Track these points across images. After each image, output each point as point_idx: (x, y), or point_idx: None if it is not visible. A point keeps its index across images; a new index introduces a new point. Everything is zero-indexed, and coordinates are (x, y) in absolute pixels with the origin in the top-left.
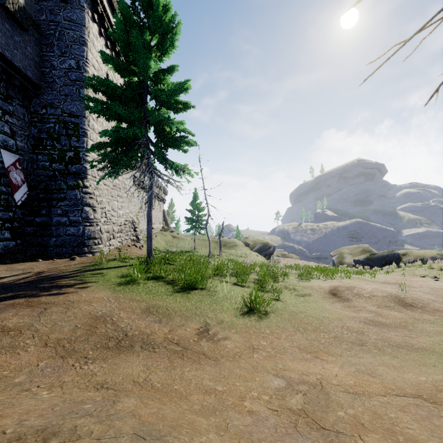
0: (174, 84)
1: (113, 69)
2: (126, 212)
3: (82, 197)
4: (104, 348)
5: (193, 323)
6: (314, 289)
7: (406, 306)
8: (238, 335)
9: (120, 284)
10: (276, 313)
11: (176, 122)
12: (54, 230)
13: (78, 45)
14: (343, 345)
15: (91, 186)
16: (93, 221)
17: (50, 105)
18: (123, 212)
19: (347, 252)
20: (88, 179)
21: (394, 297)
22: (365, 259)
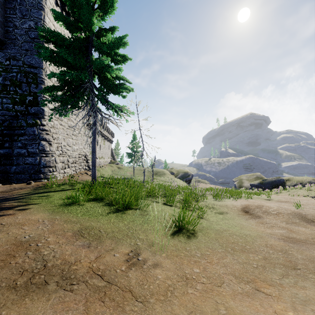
0: (113, 38)
1: (64, 26)
2: (80, 147)
3: (39, 133)
4: (8, 288)
5: (123, 247)
6: (229, 207)
7: (309, 222)
8: (169, 260)
9: (61, 205)
10: (203, 232)
11: (115, 69)
12: (14, 160)
13: (36, 9)
14: (277, 268)
15: (48, 125)
16: (49, 153)
17: (13, 58)
18: (77, 147)
19: (245, 179)
20: (45, 119)
21: (297, 214)
22: (259, 184)
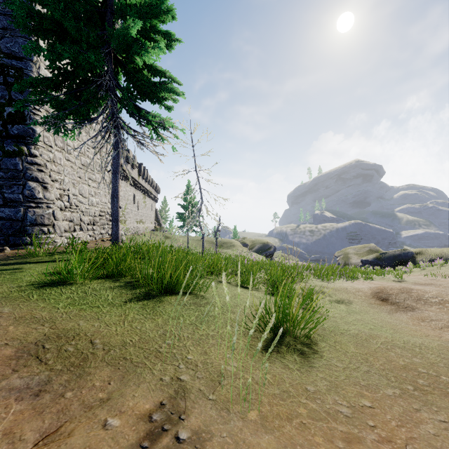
0: None
1: None
2: (102, 201)
3: (26, 168)
4: None
5: (140, 390)
6: (350, 292)
7: None
8: (271, 437)
9: (31, 285)
10: (328, 340)
11: (151, 48)
12: None
13: None
14: None
15: (42, 156)
16: (42, 202)
17: None
18: (98, 200)
19: (352, 253)
20: (37, 146)
21: None
22: (375, 259)
